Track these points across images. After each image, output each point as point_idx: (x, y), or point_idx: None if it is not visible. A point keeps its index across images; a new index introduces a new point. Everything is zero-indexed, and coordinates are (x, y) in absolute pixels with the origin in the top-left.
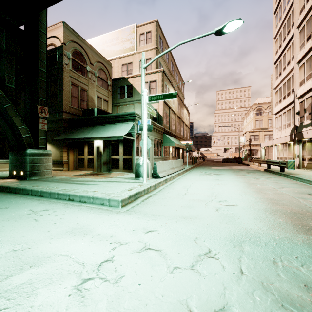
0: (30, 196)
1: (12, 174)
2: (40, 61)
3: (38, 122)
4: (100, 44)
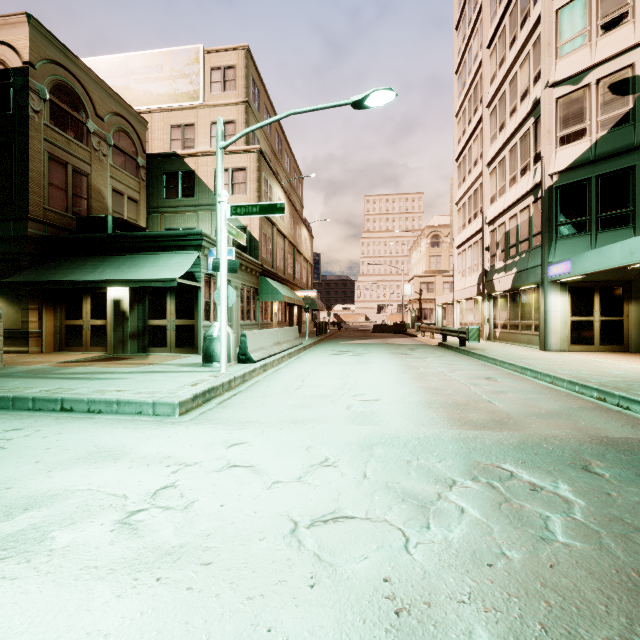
0: None
1: None
2: None
3: None
4: (119, 73)
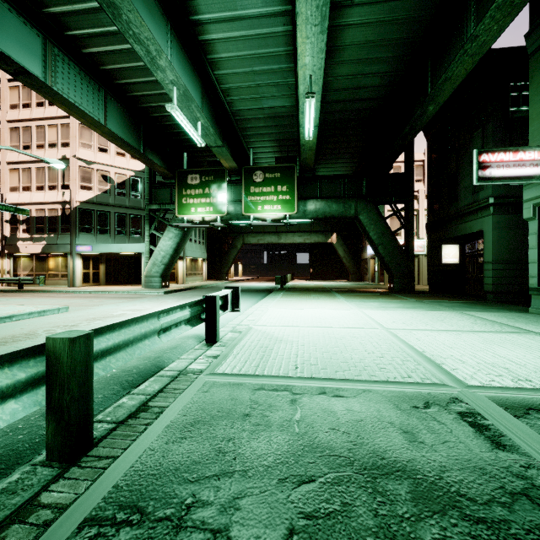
0: None
1: None
2: None
3: None
4: None
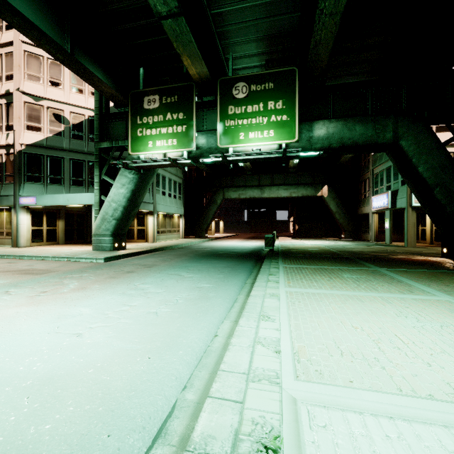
0: None
1: None
2: None
3: None
4: None
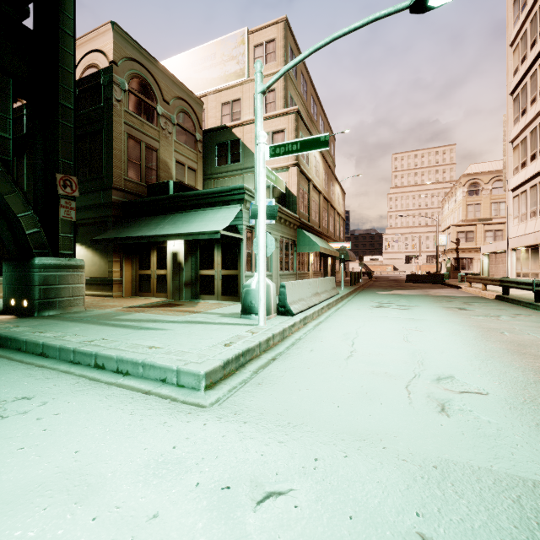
0: (21, 355)
1: (9, 306)
2: (61, 88)
3: (57, 204)
4: (183, 68)
